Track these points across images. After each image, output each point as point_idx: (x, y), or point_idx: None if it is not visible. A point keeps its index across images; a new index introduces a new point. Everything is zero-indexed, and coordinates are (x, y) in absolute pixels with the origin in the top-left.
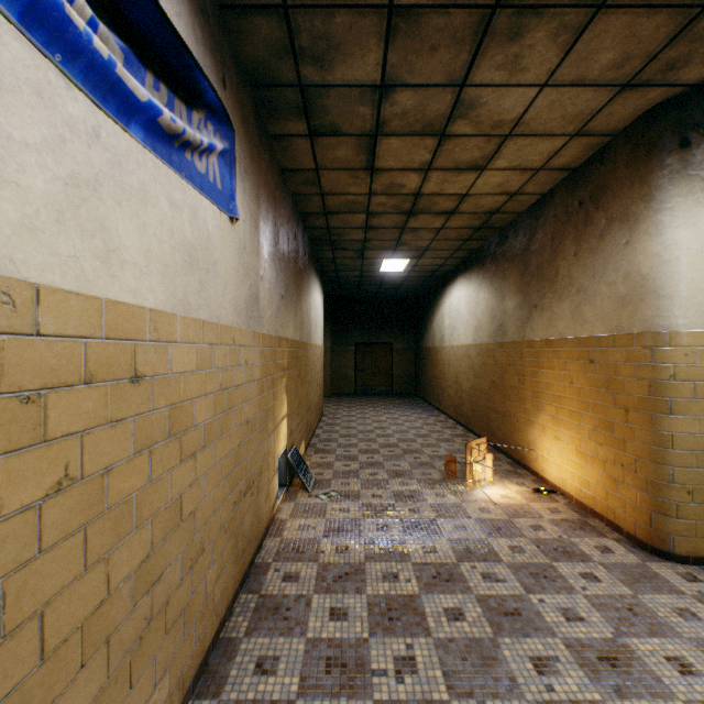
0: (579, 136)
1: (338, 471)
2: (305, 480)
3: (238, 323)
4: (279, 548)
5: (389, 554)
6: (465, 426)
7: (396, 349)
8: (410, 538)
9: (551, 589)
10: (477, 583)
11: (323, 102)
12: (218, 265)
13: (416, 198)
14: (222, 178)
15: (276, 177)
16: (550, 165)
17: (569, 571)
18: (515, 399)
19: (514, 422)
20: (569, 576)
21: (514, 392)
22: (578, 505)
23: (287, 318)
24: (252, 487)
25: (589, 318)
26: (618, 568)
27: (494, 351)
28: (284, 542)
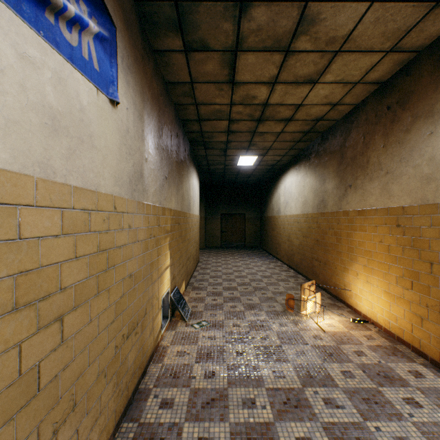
0: (392, 53)
1: (208, 304)
2: (183, 312)
3: (120, 193)
4: (160, 373)
5: (247, 380)
6: (295, 269)
7: (247, 217)
8: (263, 363)
9: (383, 415)
10: (321, 409)
11: (194, 18)
12: (95, 138)
13: (264, 108)
14: (100, 62)
15: (160, 86)
16: (366, 79)
17: (394, 396)
18: (333, 252)
19: (332, 269)
20: (395, 402)
21: (332, 247)
22: (386, 333)
23: (170, 194)
24: (136, 328)
25: (396, 193)
26: (433, 392)
27: (317, 218)
28: (164, 368)
